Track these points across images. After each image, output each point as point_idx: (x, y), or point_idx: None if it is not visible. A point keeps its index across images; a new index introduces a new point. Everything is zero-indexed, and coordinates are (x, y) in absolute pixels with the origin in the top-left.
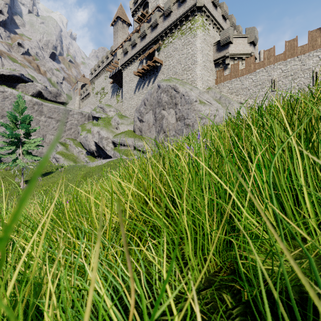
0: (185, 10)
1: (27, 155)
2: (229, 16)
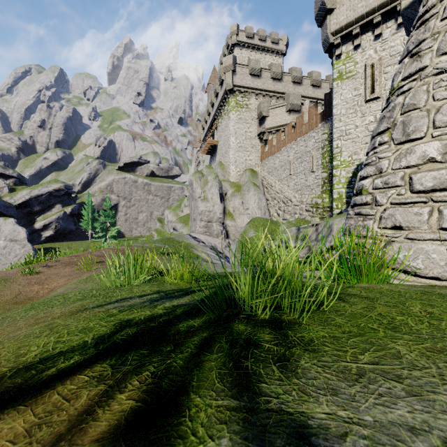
0: (223, 92)
1: (110, 239)
2: (291, 70)
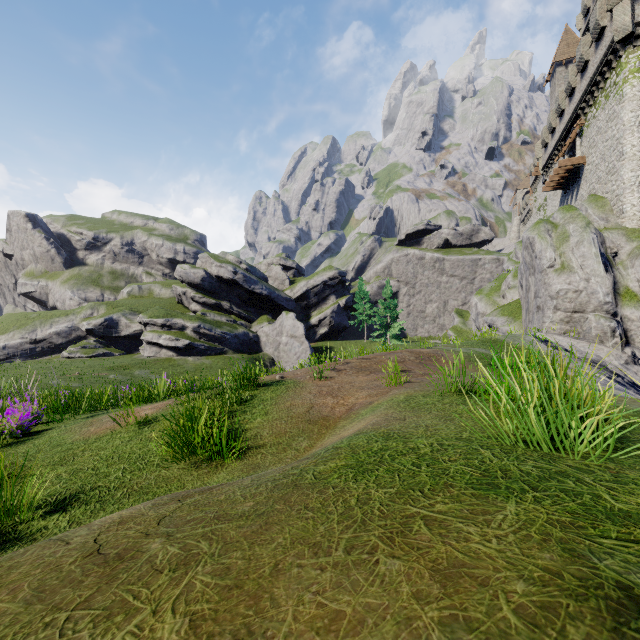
0: (602, 54)
1: (391, 340)
2: None
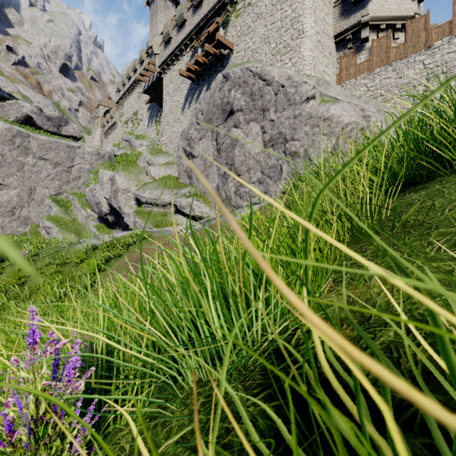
0: None
1: None
2: None
